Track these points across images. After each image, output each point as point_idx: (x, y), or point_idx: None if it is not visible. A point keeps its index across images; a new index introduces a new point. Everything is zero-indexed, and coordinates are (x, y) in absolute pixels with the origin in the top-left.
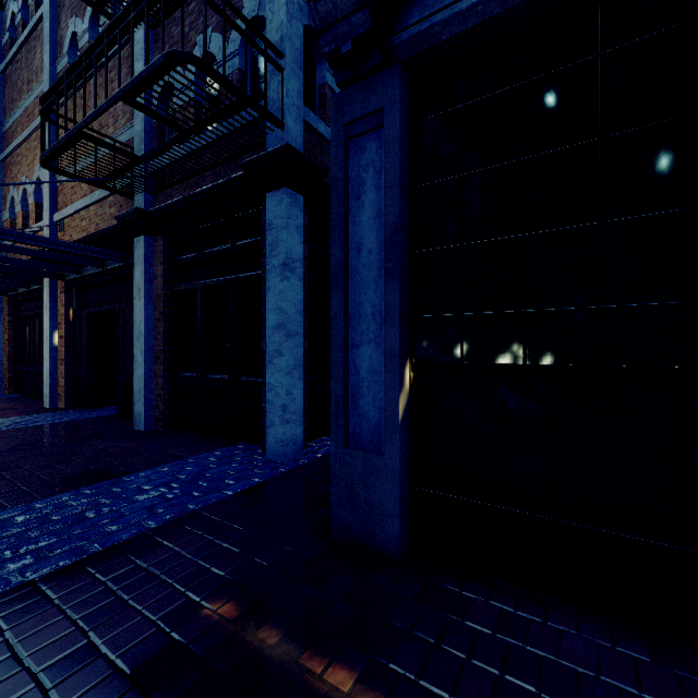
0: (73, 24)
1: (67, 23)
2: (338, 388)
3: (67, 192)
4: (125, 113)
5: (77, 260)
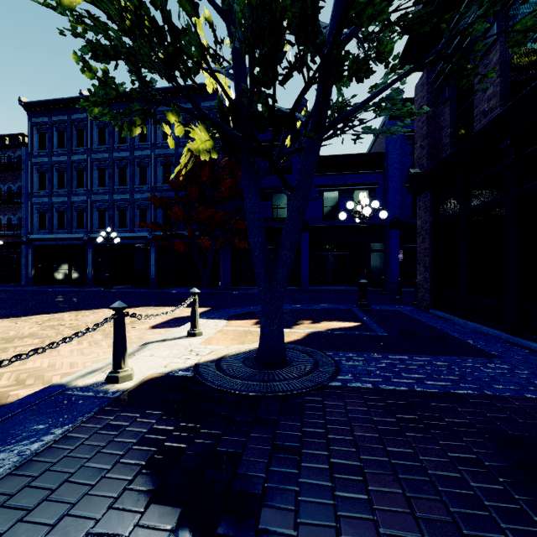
0: None
1: None
2: (27, 272)
3: None
4: None
5: None
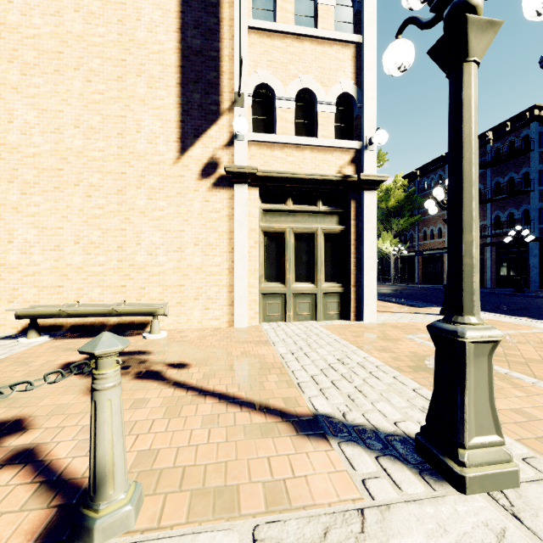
0: None
1: None
2: None
3: None
4: (481, 218)
5: None
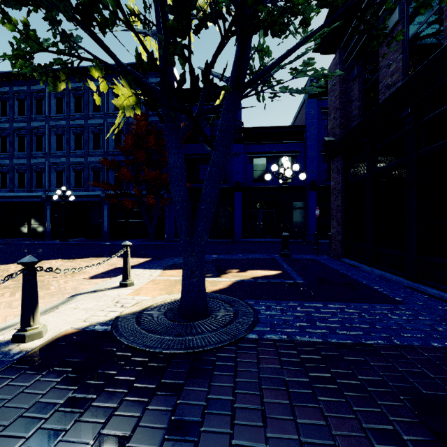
0: None
1: None
2: None
3: None
4: None
5: None
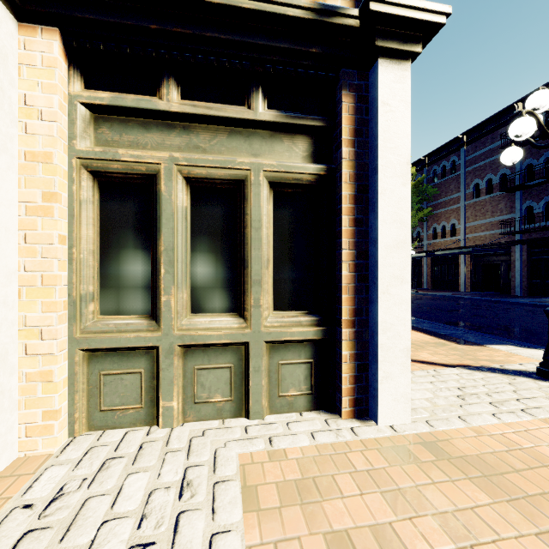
0: (476, 181)
1: (471, 179)
2: None
3: (471, 229)
4: (506, 210)
5: (490, 251)
